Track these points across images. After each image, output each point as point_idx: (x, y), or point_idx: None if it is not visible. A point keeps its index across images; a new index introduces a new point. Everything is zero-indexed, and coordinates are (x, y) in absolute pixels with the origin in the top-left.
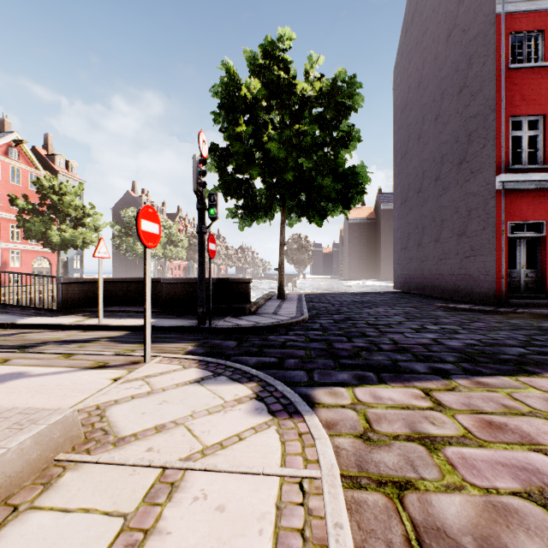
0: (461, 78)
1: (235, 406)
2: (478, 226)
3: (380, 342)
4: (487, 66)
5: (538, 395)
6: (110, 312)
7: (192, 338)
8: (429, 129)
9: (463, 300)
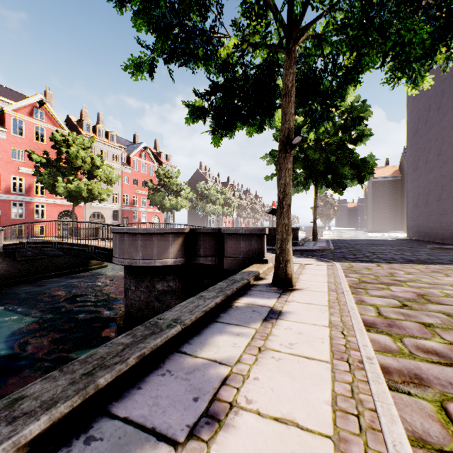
0: None
1: (311, 261)
2: None
3: (370, 256)
4: None
5: (422, 267)
6: None
7: None
8: (433, 116)
9: None
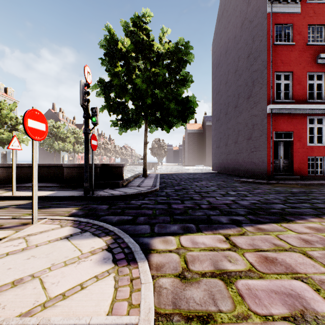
0: (249, 49)
1: (88, 257)
2: (258, 134)
3: (201, 203)
4: (263, 42)
5: (294, 235)
6: (25, 187)
7: (78, 204)
8: (231, 78)
9: (250, 177)
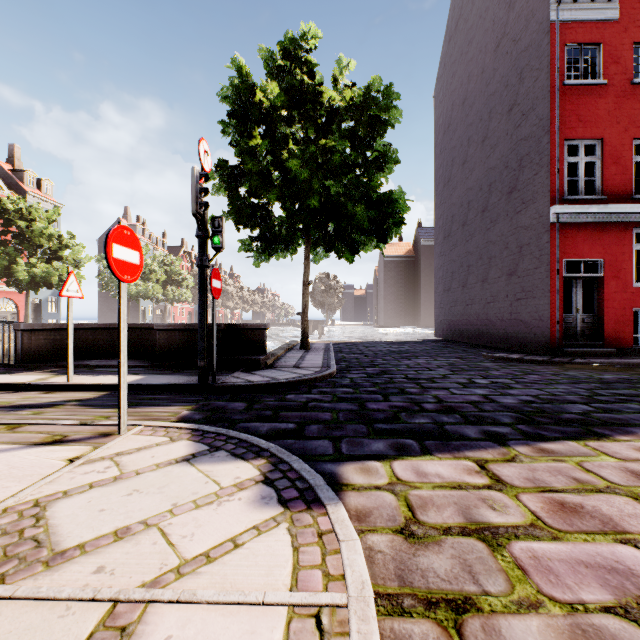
0: (512, 94)
1: (234, 494)
2: (530, 264)
3: (422, 401)
4: (540, 81)
5: (613, 464)
6: (86, 366)
7: (189, 399)
8: (475, 153)
9: (514, 350)
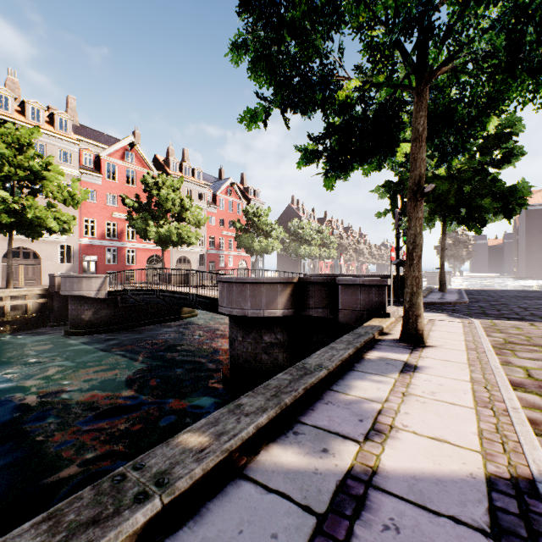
0: None
1: (441, 316)
2: None
3: (520, 313)
4: None
5: None
6: None
7: (397, 305)
8: None
9: None
